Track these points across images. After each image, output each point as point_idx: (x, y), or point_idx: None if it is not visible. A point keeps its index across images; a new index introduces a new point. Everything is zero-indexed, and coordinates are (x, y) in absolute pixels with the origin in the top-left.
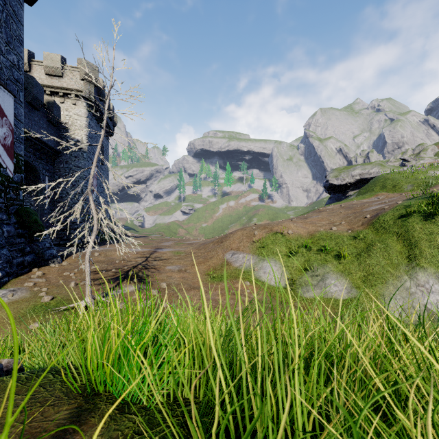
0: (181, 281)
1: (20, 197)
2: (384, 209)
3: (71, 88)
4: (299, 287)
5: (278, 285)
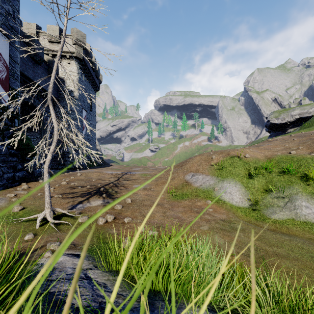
0: (145, 198)
1: (15, 125)
2: None
3: (66, 51)
4: (264, 207)
5: (240, 204)
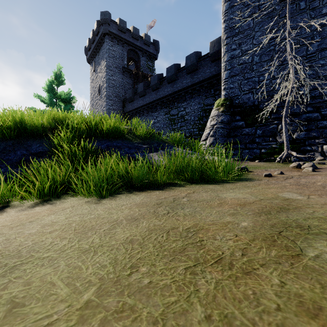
0: None
1: None
2: None
3: None
4: None
5: None
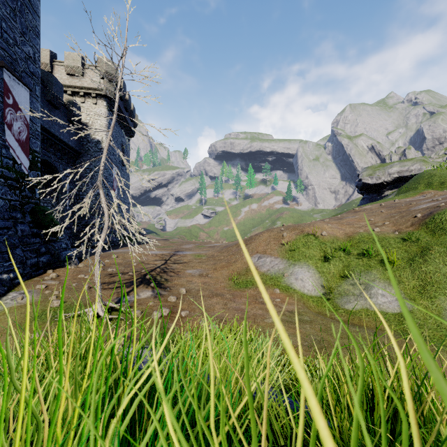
0: (202, 287)
1: (36, 196)
2: (439, 207)
3: (92, 87)
4: (338, 296)
5: (312, 293)
